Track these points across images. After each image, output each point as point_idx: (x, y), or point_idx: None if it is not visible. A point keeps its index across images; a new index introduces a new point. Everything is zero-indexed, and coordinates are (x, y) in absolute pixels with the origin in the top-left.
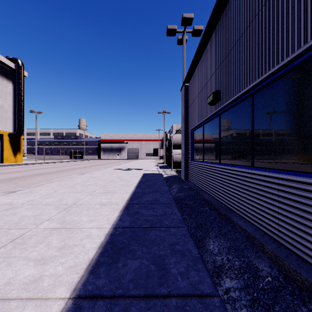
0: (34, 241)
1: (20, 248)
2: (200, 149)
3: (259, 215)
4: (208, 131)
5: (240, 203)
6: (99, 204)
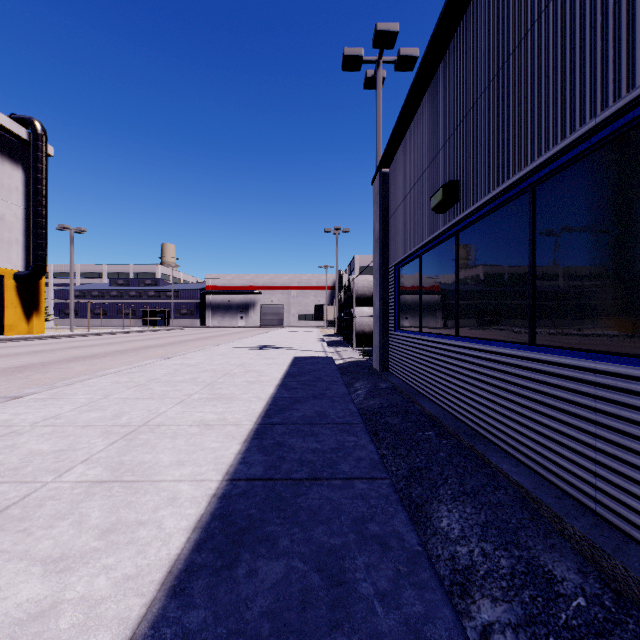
0: (50, 513)
1: (15, 530)
2: (414, 307)
3: (549, 451)
4: (431, 269)
5: (504, 422)
6: (199, 425)
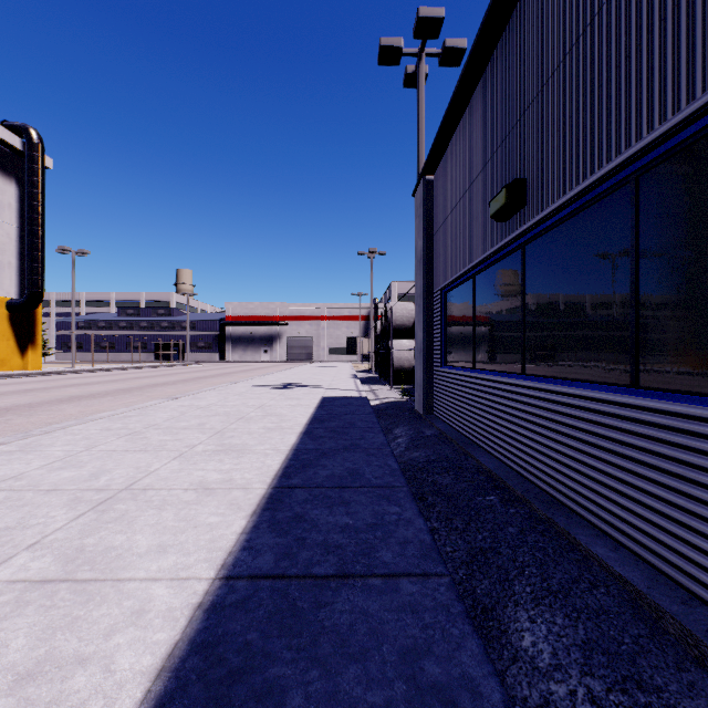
0: None
1: None
2: (465, 339)
3: (666, 534)
4: (488, 292)
5: (594, 489)
6: (197, 489)
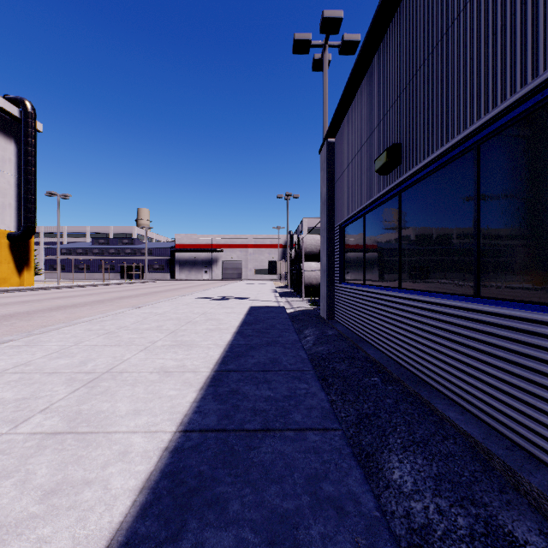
0: None
1: None
2: (358, 262)
3: (497, 401)
4: (374, 227)
5: (449, 371)
6: (159, 372)
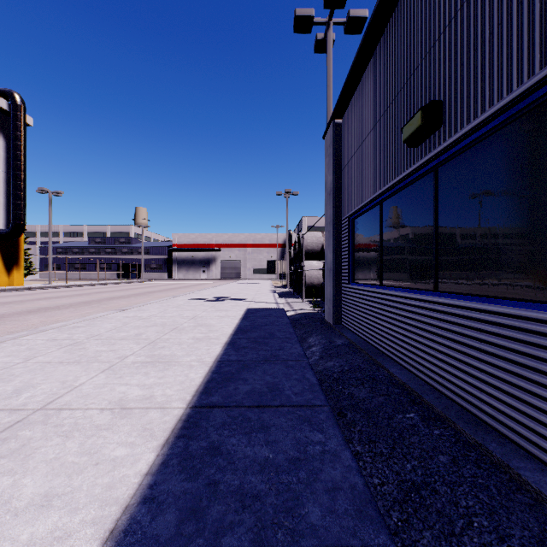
0: None
1: None
2: (372, 259)
3: None
4: (395, 215)
5: (535, 417)
6: (114, 409)
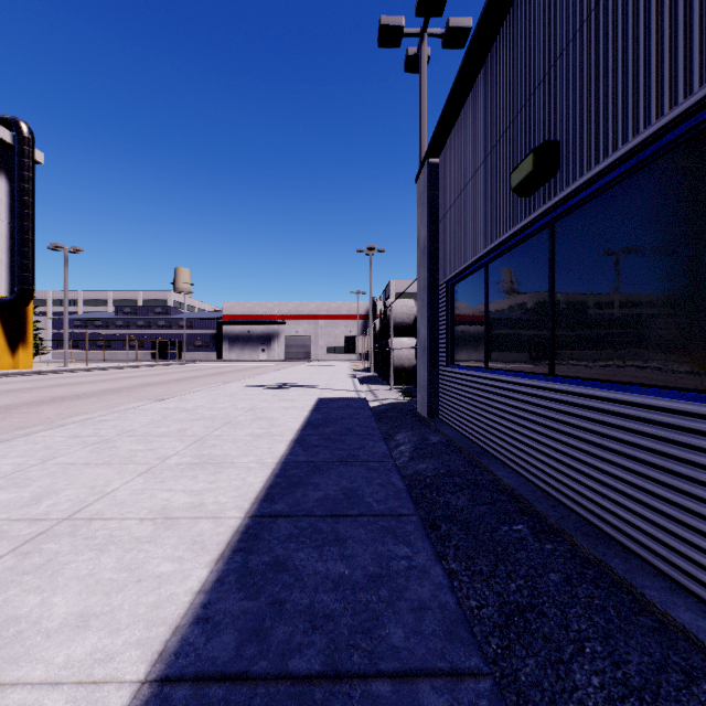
0: None
1: None
2: (476, 335)
3: None
4: (504, 281)
5: (664, 526)
6: (156, 518)
